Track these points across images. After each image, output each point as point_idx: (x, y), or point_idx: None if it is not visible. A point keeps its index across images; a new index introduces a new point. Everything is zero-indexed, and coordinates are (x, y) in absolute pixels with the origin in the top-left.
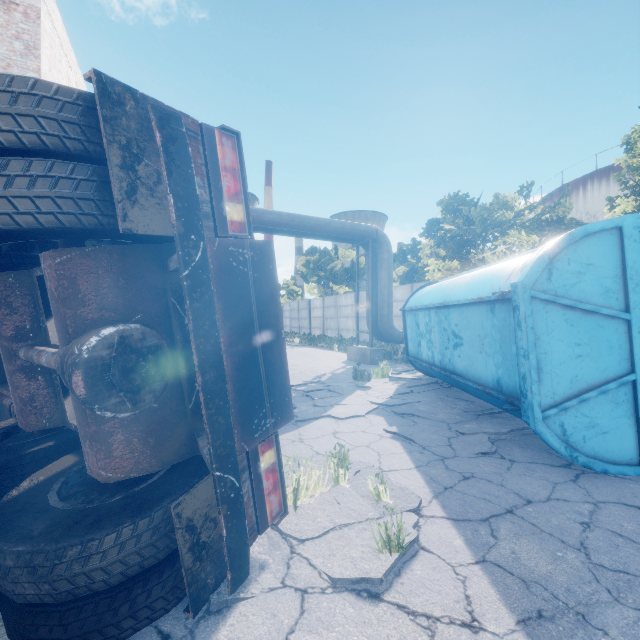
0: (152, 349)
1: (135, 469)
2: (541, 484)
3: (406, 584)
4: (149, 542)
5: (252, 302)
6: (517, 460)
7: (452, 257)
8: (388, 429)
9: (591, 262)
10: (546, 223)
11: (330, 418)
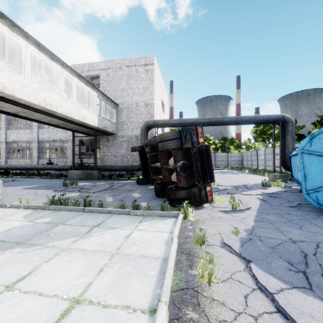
0: (187, 165)
1: (185, 185)
2: (301, 213)
3: (234, 214)
4: (187, 194)
5: (205, 157)
6: (303, 210)
7: None
8: (258, 197)
9: None
10: None
11: (240, 194)
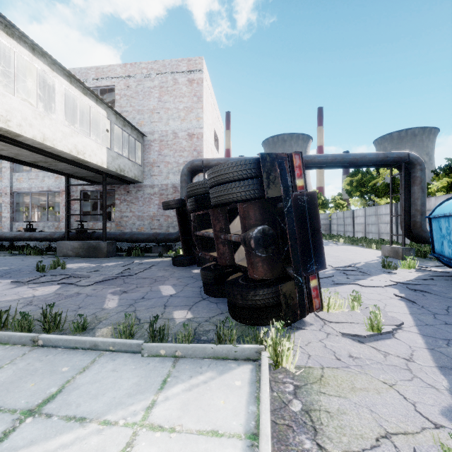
0: (271, 234)
1: (264, 276)
2: None
3: (379, 343)
4: (272, 296)
5: (307, 217)
6: None
7: None
8: (397, 294)
9: None
10: None
11: (357, 285)
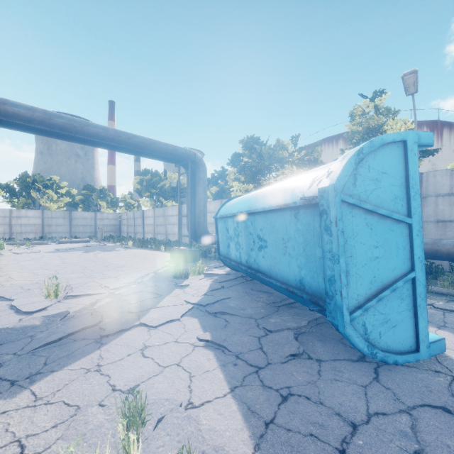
0: None
1: None
2: (354, 391)
3: None
4: None
5: None
6: (323, 359)
7: (249, 182)
8: (201, 337)
9: (385, 170)
10: (307, 162)
11: (142, 327)
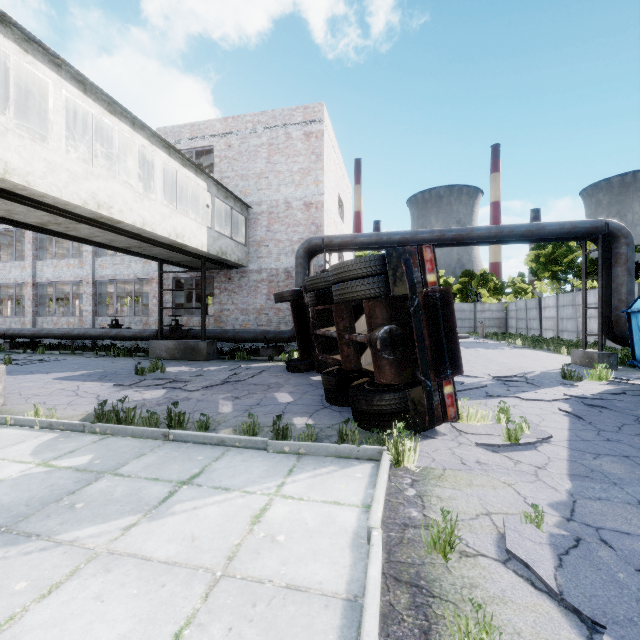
0: (399, 335)
1: (393, 381)
2: None
3: (515, 453)
4: (399, 402)
5: (439, 316)
6: None
7: None
8: (562, 408)
9: None
10: None
11: (516, 398)
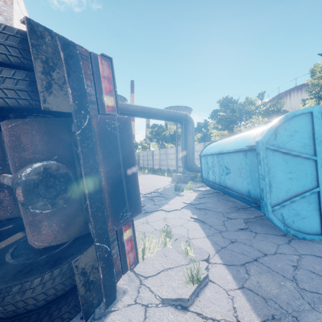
0: (63, 175)
1: (54, 240)
2: (271, 245)
3: (201, 301)
4: (60, 282)
5: (119, 150)
6: (258, 232)
7: (224, 129)
8: (192, 216)
9: (297, 130)
10: (271, 112)
11: (162, 211)
